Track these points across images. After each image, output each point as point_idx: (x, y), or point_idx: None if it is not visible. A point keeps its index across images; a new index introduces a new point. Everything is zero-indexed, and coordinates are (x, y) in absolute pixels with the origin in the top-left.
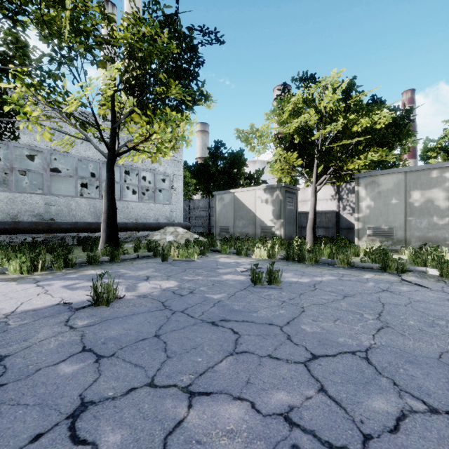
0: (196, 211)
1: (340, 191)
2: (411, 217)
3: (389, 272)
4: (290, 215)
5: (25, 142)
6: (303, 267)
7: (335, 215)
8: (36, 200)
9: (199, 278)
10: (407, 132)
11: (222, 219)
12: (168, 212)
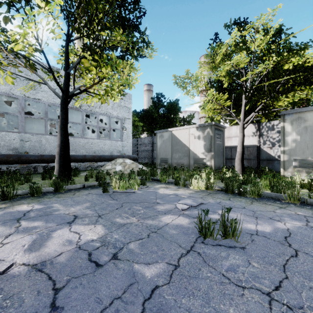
0: (142, 146)
1: (261, 128)
2: None
3: None
4: (218, 148)
5: (3, 90)
6: (248, 203)
7: (256, 148)
8: (12, 137)
9: (133, 220)
10: None
11: (162, 152)
12: (120, 147)
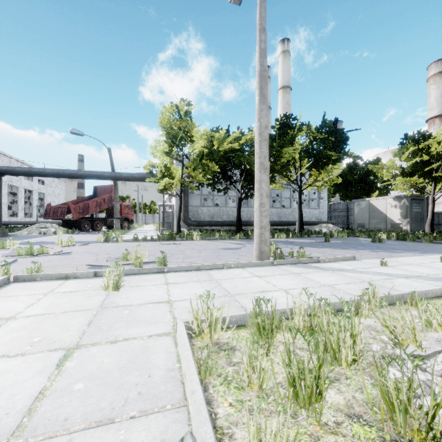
0: (335, 212)
1: None
2: None
3: None
4: (416, 215)
5: None
6: (402, 242)
7: None
8: None
9: (351, 241)
10: None
11: (359, 218)
12: (317, 214)
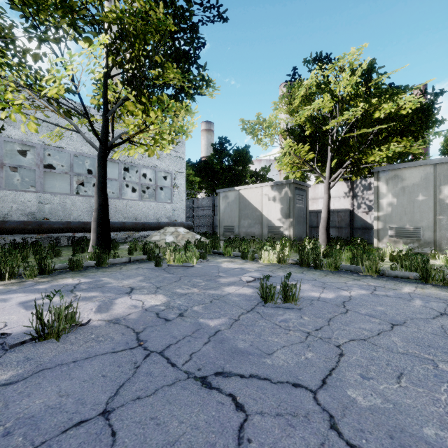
0: (199, 210)
1: (354, 187)
2: (441, 215)
3: (432, 284)
4: (299, 213)
5: (16, 136)
6: (322, 276)
7: (349, 213)
8: (28, 198)
9: (195, 290)
10: (436, 119)
11: (226, 218)
12: (169, 211)
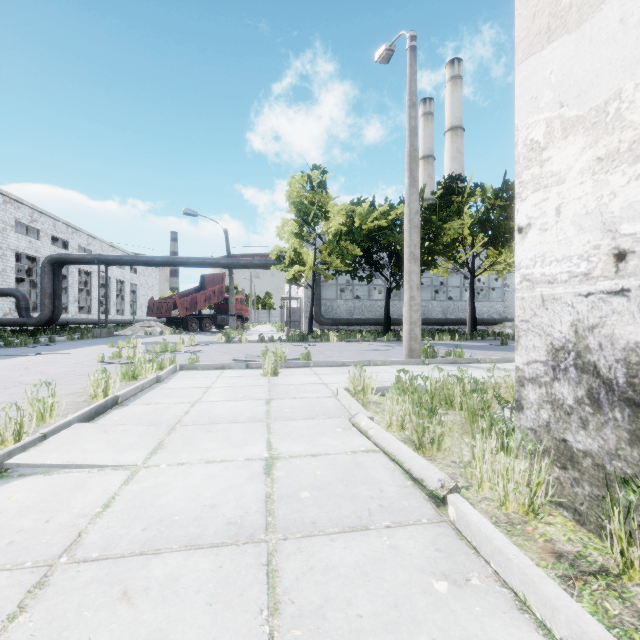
0: None
1: None
2: None
3: None
4: None
5: None
6: None
7: None
8: None
9: None
10: None
11: None
12: (500, 309)
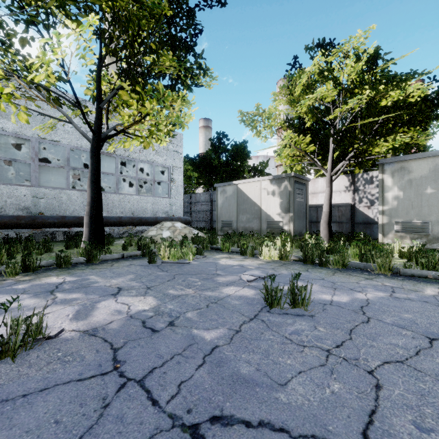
0: (197, 205)
1: (356, 181)
2: None
3: None
4: (299, 208)
5: (11, 129)
6: (329, 274)
7: (350, 208)
8: (22, 192)
9: (189, 292)
10: None
11: (224, 213)
12: (167, 206)
